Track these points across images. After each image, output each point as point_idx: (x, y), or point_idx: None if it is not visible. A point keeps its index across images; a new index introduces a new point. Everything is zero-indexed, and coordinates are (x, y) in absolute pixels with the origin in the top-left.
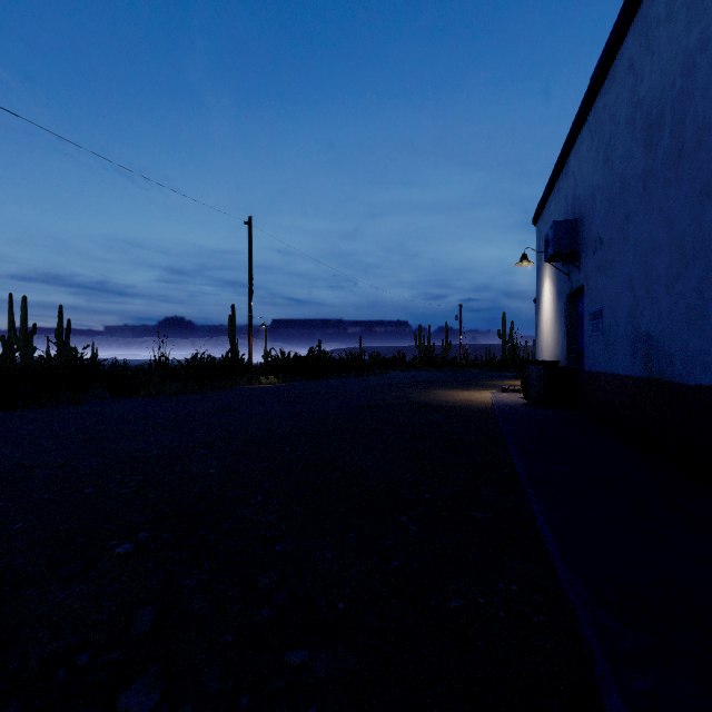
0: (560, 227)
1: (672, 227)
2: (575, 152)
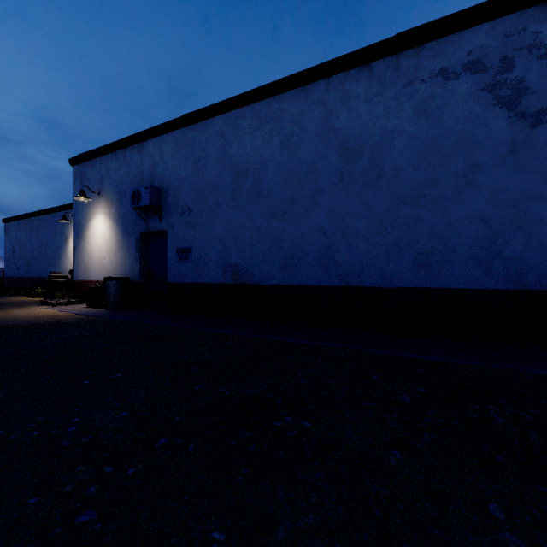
0: (153, 190)
1: (254, 221)
2: (155, 144)
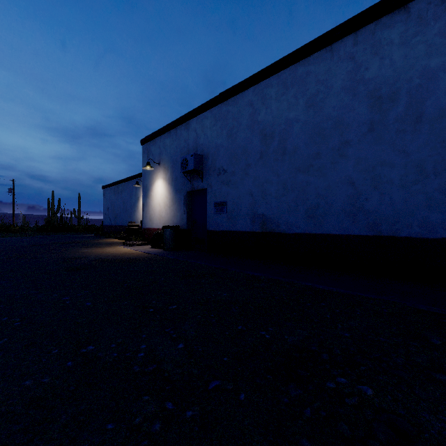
0: (196, 157)
1: (279, 177)
2: (198, 121)
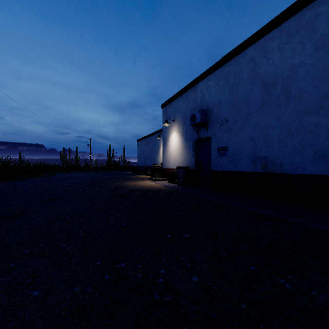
0: (202, 112)
1: (282, 121)
2: (203, 83)
